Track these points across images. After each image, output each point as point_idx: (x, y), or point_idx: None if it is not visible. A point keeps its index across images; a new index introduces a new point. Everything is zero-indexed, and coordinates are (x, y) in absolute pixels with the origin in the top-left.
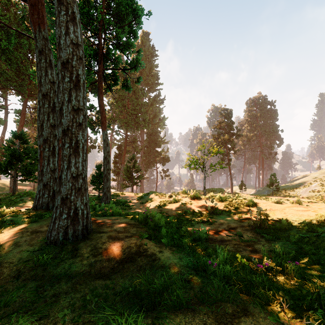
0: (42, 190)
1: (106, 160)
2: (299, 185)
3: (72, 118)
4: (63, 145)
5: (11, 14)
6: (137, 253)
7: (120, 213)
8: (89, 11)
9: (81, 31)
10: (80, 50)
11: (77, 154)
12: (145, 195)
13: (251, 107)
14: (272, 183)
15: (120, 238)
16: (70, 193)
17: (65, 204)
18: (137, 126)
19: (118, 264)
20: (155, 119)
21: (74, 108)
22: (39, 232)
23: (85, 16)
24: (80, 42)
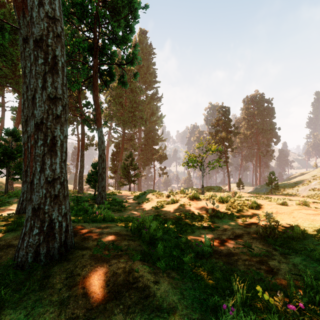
0: (26, 192)
1: (101, 158)
2: (297, 183)
3: (47, 108)
4: (36, 142)
5: (7, 11)
6: (125, 285)
7: (112, 218)
8: (83, 3)
9: (60, 4)
10: (58, 26)
11: (54, 153)
12: (142, 194)
13: (248, 105)
14: (271, 181)
15: (105, 260)
16: (43, 202)
17: (37, 216)
18: (134, 124)
19: (98, 303)
20: (153, 116)
21: (50, 97)
22: (11, 247)
23: (78, 8)
24: (58, 16)
